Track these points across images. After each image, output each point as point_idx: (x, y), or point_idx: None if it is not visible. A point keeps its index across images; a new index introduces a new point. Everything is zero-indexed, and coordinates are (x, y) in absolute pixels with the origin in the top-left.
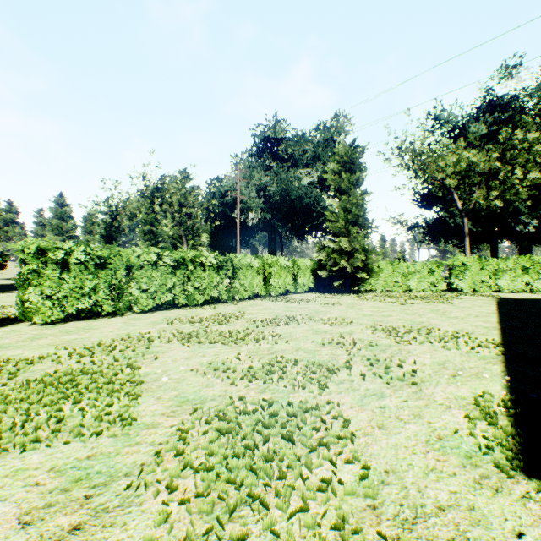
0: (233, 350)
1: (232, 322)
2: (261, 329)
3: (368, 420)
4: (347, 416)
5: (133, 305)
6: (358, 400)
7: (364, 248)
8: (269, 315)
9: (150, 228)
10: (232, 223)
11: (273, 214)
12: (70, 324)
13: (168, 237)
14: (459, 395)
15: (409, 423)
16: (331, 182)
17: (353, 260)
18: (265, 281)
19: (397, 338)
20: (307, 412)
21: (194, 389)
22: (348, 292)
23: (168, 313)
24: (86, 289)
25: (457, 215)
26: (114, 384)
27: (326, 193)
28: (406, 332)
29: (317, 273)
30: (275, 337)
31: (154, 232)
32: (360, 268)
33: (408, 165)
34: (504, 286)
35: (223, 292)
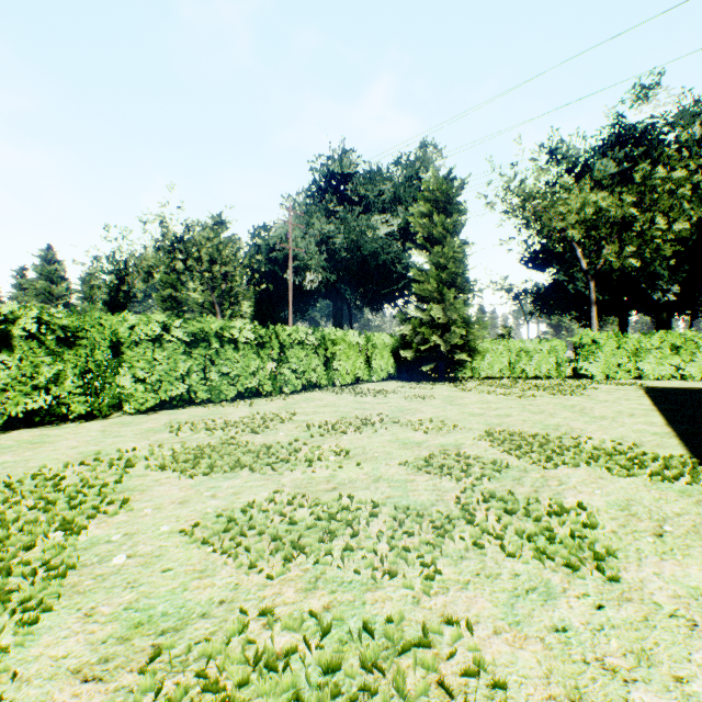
0: (268, 483)
1: (274, 428)
2: (318, 440)
3: (542, 677)
4: (494, 663)
5: (124, 402)
6: (506, 607)
7: (464, 319)
8: (331, 416)
9: (172, 293)
10: (285, 287)
11: (339, 275)
12: (12, 434)
13: (197, 305)
14: (694, 586)
15: (636, 686)
16: (419, 227)
17: (449, 336)
18: (326, 365)
19: (533, 455)
20: (405, 654)
21: (173, 583)
22: (442, 379)
23: (179, 413)
24: (41, 378)
25: (579, 278)
26: (11, 573)
27: (409, 248)
28: (543, 444)
29: (399, 354)
30: (340, 456)
31: (177, 298)
32: (458, 347)
33: (518, 210)
34: (647, 372)
35: (265, 380)
